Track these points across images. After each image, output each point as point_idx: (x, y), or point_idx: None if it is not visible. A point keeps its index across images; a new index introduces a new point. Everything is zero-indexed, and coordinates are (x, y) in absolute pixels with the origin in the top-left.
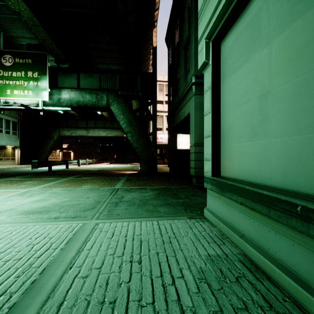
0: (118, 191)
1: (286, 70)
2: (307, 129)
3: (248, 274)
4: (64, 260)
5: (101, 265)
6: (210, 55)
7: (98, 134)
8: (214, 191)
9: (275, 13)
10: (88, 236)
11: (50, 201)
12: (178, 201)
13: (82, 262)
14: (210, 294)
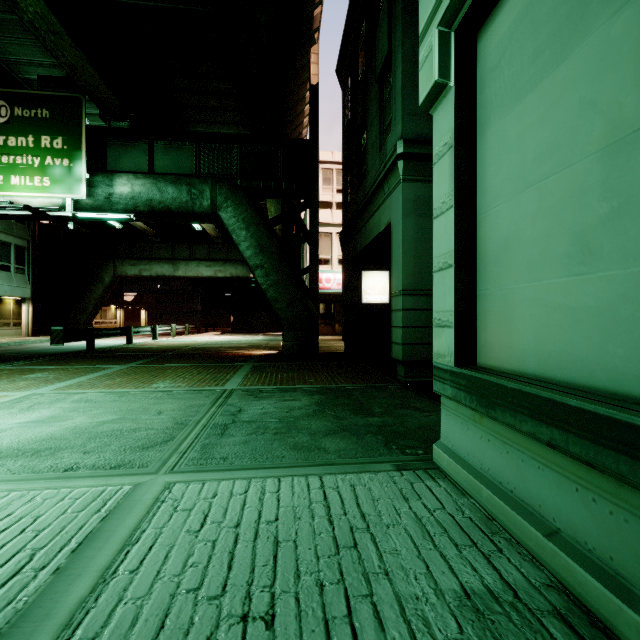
0: (232, 397)
1: None
2: None
3: None
4: (53, 612)
5: (157, 631)
6: (452, 64)
7: (196, 273)
8: (463, 403)
9: None
10: (139, 524)
11: (69, 423)
12: (369, 421)
13: (102, 621)
14: None
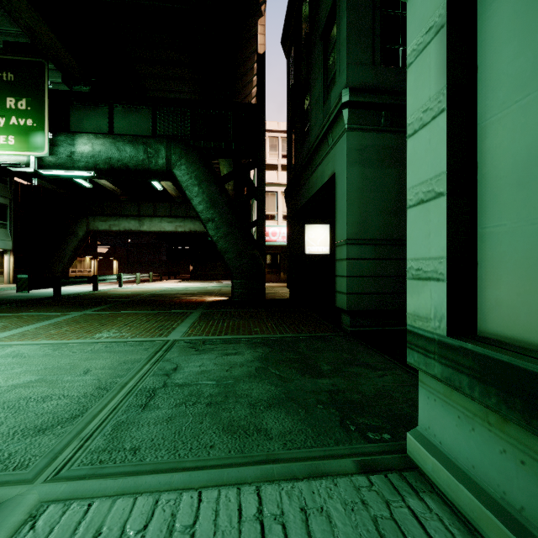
0: (172, 349)
1: None
2: None
3: None
4: None
5: None
6: None
7: (159, 228)
8: (467, 393)
9: None
10: None
11: None
12: (318, 384)
13: None
14: None
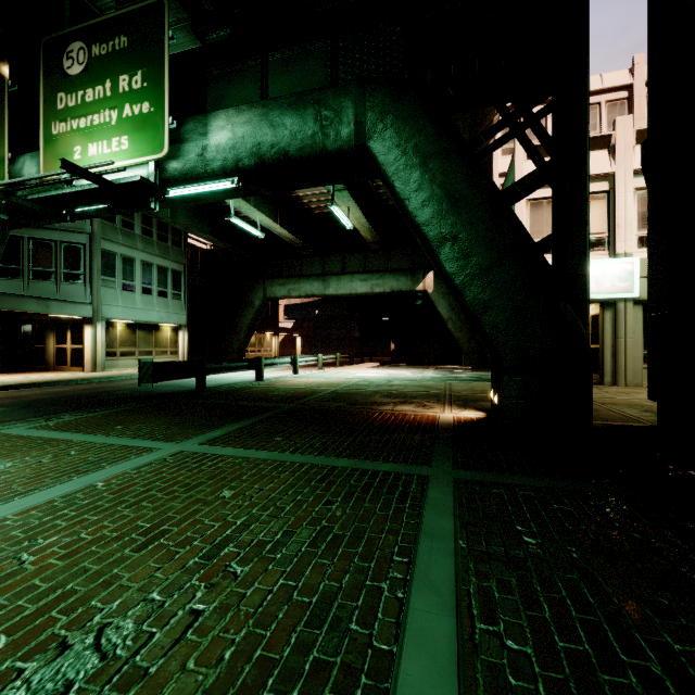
0: None
1: None
2: None
3: None
4: None
5: None
6: None
7: (349, 289)
8: None
9: None
10: None
11: None
12: None
13: None
14: None
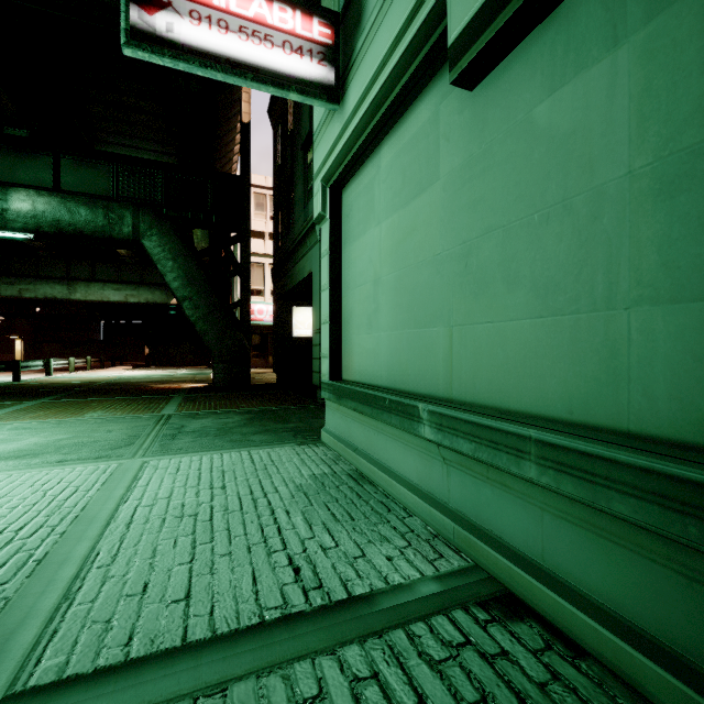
0: (172, 419)
1: (390, 261)
2: (400, 326)
3: (352, 482)
4: (111, 497)
5: (170, 495)
6: (328, 206)
7: (101, 297)
8: (332, 400)
9: (384, 193)
10: (137, 474)
11: (26, 442)
12: (286, 426)
13: (140, 496)
14: (305, 498)
